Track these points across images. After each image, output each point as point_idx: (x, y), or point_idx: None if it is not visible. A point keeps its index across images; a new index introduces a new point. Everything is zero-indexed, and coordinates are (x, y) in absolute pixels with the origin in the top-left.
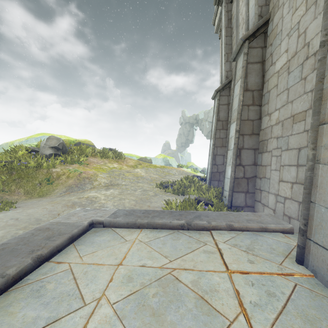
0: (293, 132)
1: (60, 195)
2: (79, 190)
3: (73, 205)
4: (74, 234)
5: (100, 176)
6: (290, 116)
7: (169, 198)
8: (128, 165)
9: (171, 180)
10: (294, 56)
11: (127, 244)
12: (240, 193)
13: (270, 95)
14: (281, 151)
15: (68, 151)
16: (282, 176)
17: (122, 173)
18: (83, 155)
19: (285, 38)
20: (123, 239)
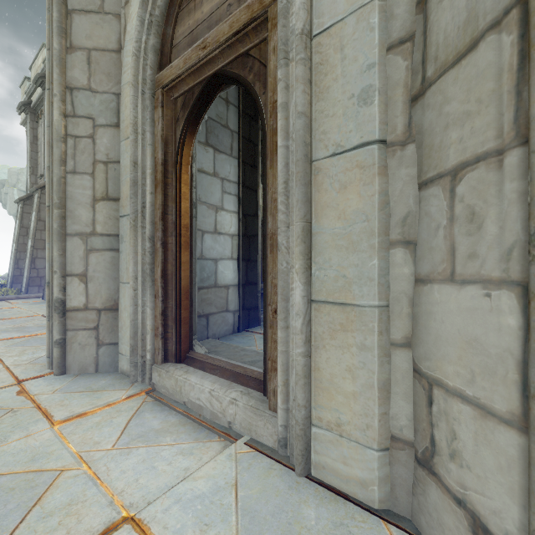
0: None
1: None
2: None
3: None
4: None
5: None
6: None
7: None
8: None
9: None
10: None
11: None
12: (35, 287)
13: None
14: None
15: None
16: None
17: None
18: None
19: None
20: None
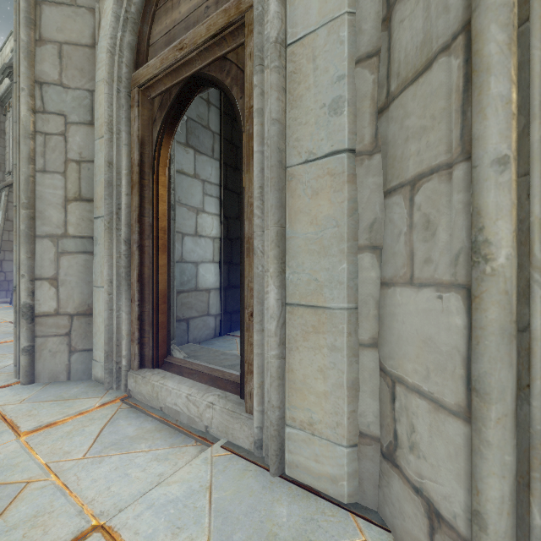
0: None
1: None
2: None
3: None
4: None
5: None
6: None
7: None
8: None
9: None
10: None
11: None
12: (2, 291)
13: None
14: None
15: None
16: None
17: None
18: None
19: None
20: None
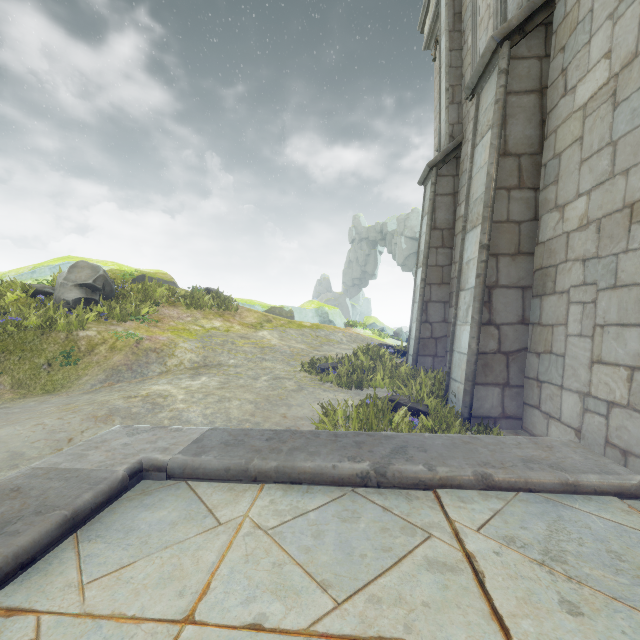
0: (631, 246)
1: (92, 389)
2: (135, 378)
3: (108, 417)
4: (81, 509)
5: (183, 347)
6: (621, 207)
7: (329, 395)
8: (244, 322)
9: (333, 355)
10: (630, 63)
11: (219, 535)
12: (491, 387)
13: (562, 162)
14: (597, 291)
15: (118, 294)
16: (600, 349)
17: (231, 341)
18: (148, 301)
19: (602, 26)
20: (211, 517)
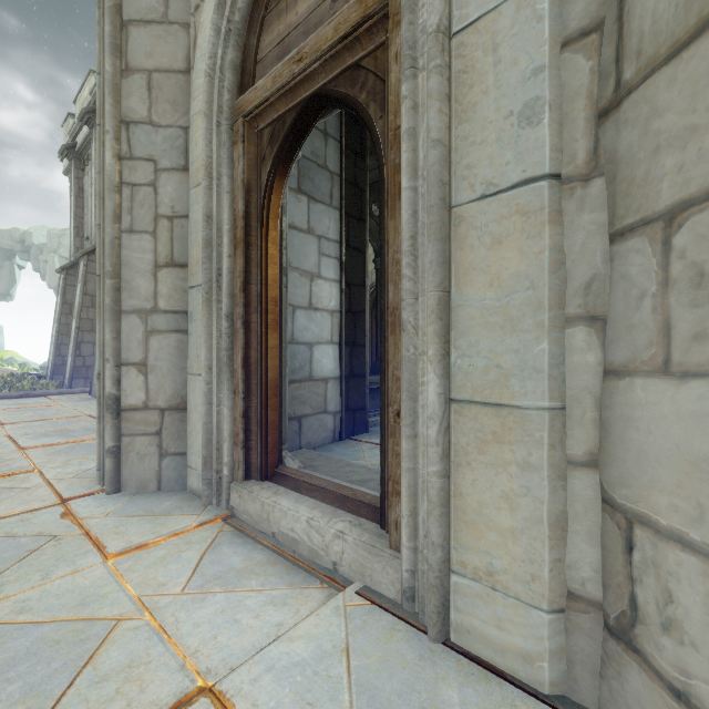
0: None
1: None
2: None
3: None
4: None
5: None
6: None
7: None
8: None
9: None
10: None
11: None
12: (81, 379)
13: None
14: None
15: None
16: None
17: None
18: None
19: None
20: None
